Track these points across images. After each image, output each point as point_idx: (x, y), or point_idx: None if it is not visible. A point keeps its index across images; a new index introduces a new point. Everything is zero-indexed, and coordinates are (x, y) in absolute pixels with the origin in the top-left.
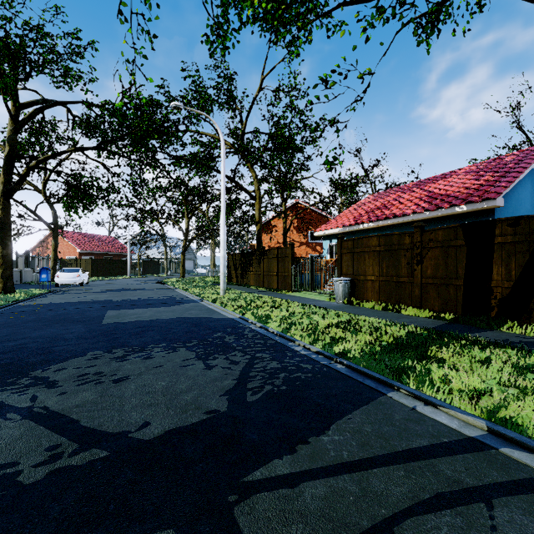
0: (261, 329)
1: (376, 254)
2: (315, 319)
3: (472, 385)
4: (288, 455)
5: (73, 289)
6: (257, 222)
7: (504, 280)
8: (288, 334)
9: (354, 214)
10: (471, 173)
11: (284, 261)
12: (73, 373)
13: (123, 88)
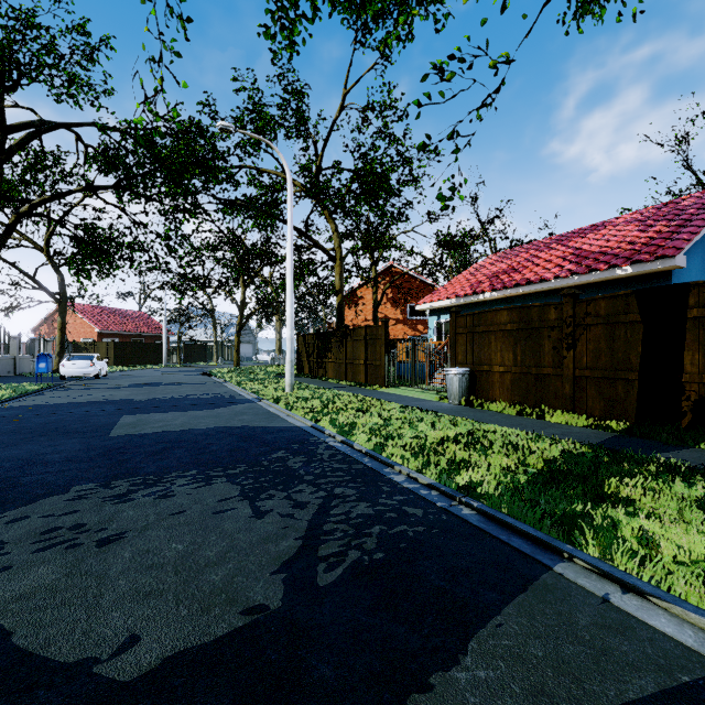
0: (343, 446)
1: (507, 334)
2: (422, 430)
3: (696, 552)
4: None
5: (84, 384)
6: (337, 291)
7: (702, 373)
8: (383, 453)
9: (470, 280)
10: (635, 223)
11: (374, 345)
12: (35, 526)
13: (145, 97)
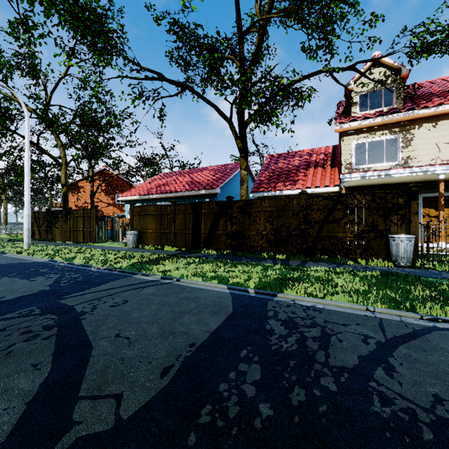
0: (68, 264)
1: (153, 216)
2: (109, 256)
3: (166, 268)
4: (81, 292)
5: None
6: (63, 185)
7: (205, 230)
8: (88, 264)
9: (148, 186)
10: (213, 171)
11: (89, 219)
12: None
13: None
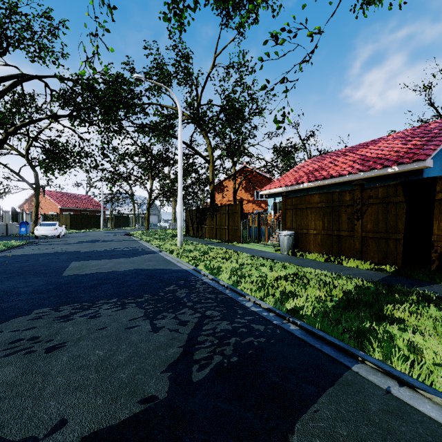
0: (212, 282)
1: (318, 209)
2: (264, 271)
3: None
4: None
5: (50, 241)
6: (210, 182)
7: None
8: (238, 287)
9: (294, 175)
10: (399, 139)
11: (234, 216)
12: (6, 338)
13: (87, 58)
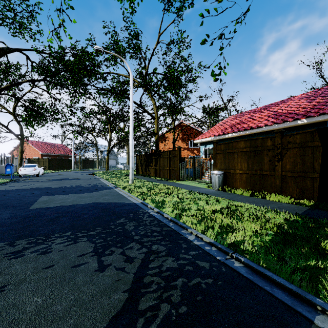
0: (158, 215)
1: (243, 153)
2: (201, 205)
3: None
4: None
5: (30, 179)
6: (155, 133)
7: None
8: (180, 220)
9: (221, 128)
10: (304, 98)
11: (174, 159)
12: None
13: (55, 29)
